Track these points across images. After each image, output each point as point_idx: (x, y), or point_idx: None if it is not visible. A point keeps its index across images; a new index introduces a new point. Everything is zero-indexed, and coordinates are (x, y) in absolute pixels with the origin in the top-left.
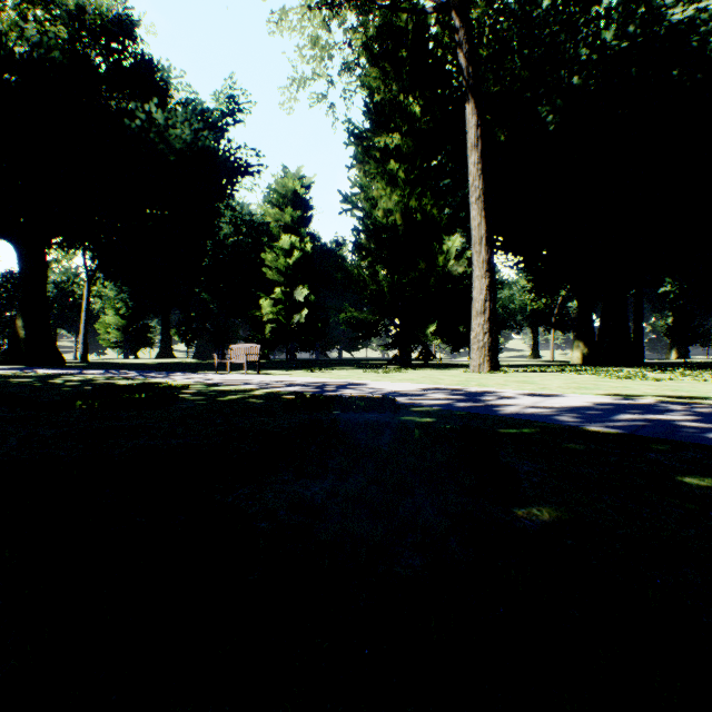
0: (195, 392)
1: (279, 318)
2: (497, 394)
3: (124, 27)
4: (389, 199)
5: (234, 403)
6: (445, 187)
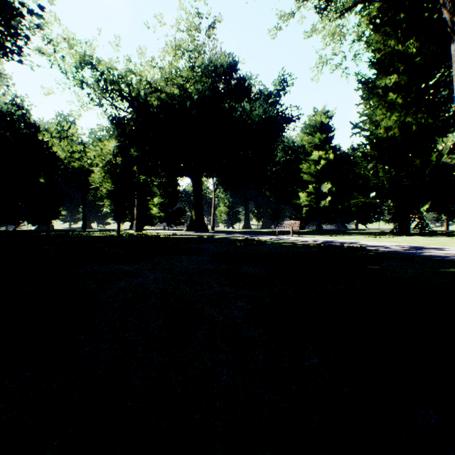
0: (271, 242)
1: (311, 204)
2: (440, 249)
3: (232, 68)
4: (388, 120)
5: (289, 245)
6: (442, 97)
